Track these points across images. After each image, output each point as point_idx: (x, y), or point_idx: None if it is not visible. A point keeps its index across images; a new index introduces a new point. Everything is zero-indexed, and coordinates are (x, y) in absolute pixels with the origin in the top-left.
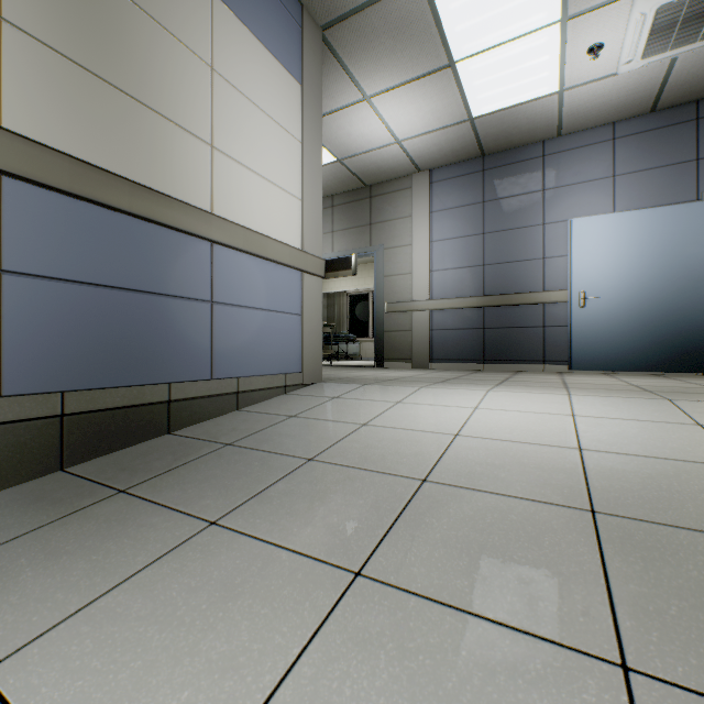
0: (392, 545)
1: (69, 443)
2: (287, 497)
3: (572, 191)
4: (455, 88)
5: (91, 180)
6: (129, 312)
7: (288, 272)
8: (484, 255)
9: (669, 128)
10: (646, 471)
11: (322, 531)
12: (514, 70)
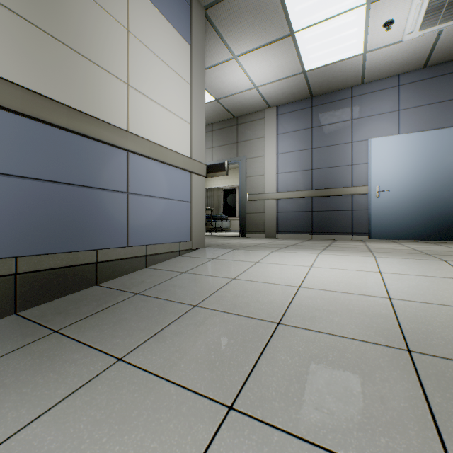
0: (257, 380)
1: (21, 294)
2: (177, 337)
3: (371, 120)
4: (294, 50)
5: (38, 105)
6: (67, 200)
7: (182, 172)
8: (312, 163)
9: (435, 78)
10: (442, 316)
11: (203, 367)
12: (333, 38)
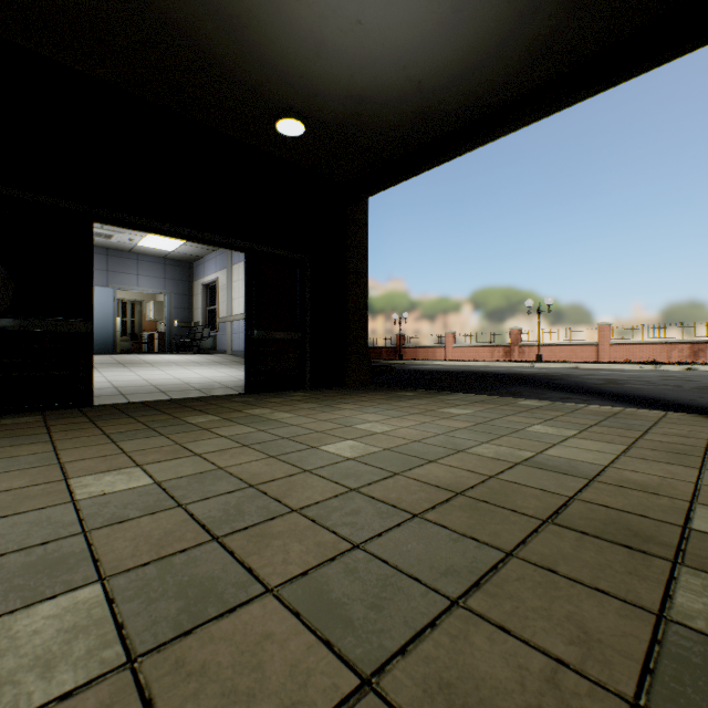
0: None
1: None
2: None
3: None
4: None
5: None
6: None
7: None
8: None
9: (98, 254)
10: None
11: None
12: None
